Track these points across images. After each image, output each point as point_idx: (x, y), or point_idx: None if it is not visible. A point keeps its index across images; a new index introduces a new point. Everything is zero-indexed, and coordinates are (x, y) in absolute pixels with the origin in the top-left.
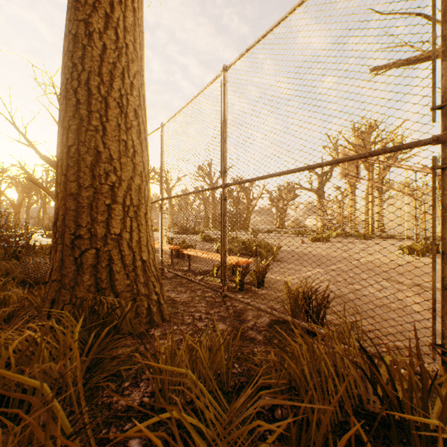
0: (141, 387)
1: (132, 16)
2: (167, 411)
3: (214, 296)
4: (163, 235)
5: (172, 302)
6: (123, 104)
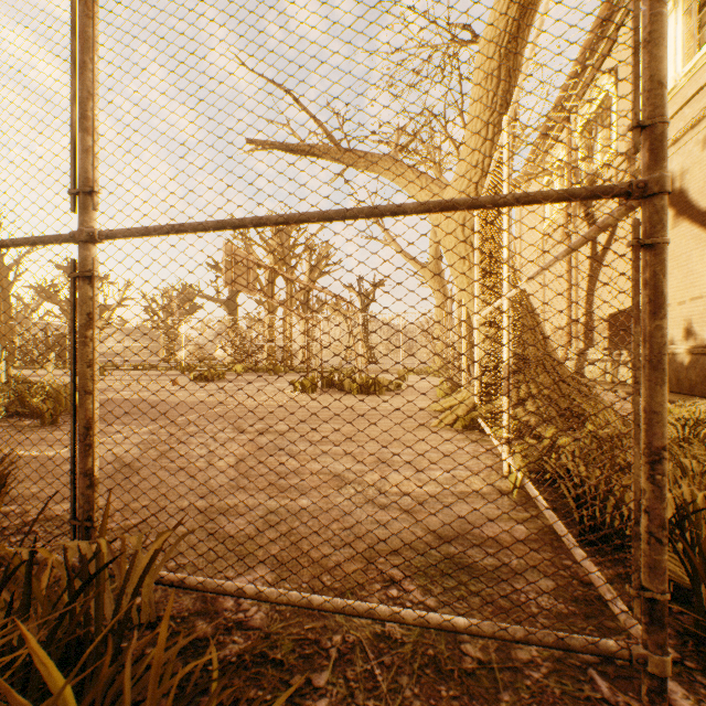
0: None
1: None
2: None
3: None
4: None
5: None
6: None
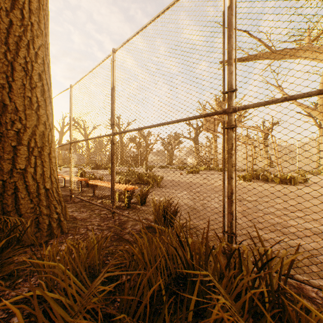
0: (31, 281)
1: (37, 2)
2: (33, 289)
3: (107, 213)
4: (71, 169)
5: (73, 219)
6: (29, 69)
